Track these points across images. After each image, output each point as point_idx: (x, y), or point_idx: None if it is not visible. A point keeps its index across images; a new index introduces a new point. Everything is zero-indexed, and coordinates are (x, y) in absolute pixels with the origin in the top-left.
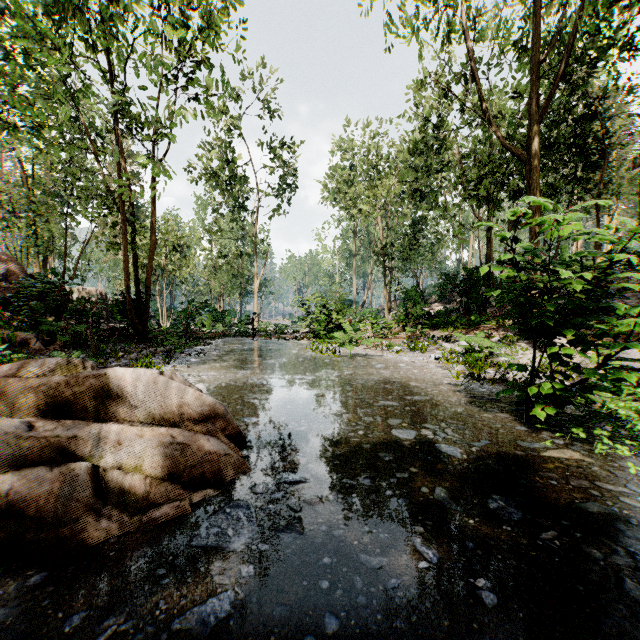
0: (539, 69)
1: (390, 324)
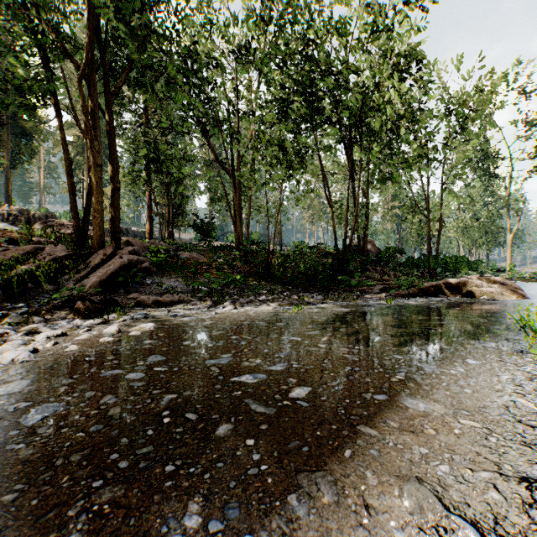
0: None
1: None
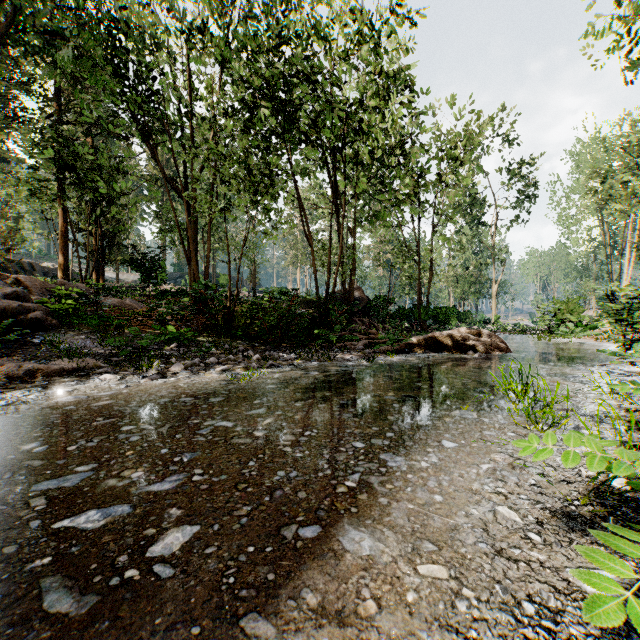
0: None
1: None
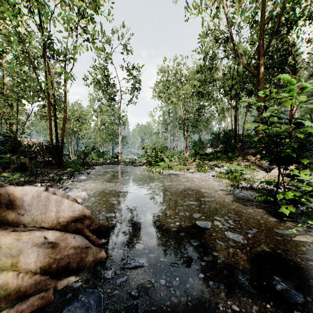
0: (263, 29)
1: (187, 158)
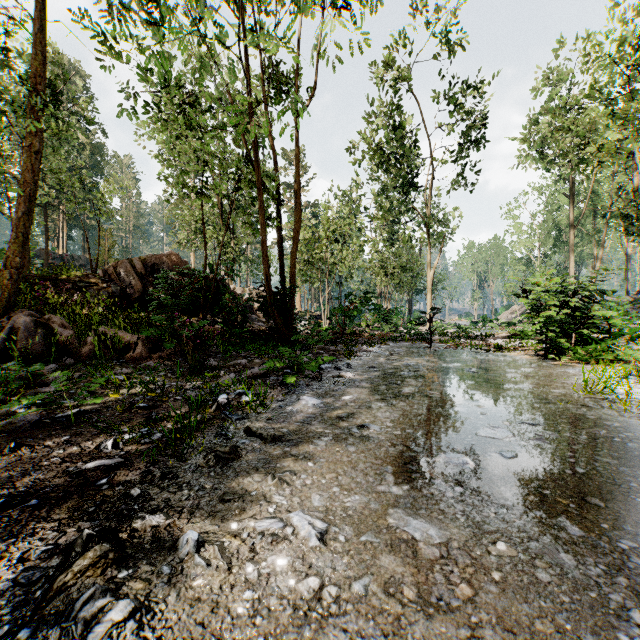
0: None
1: None
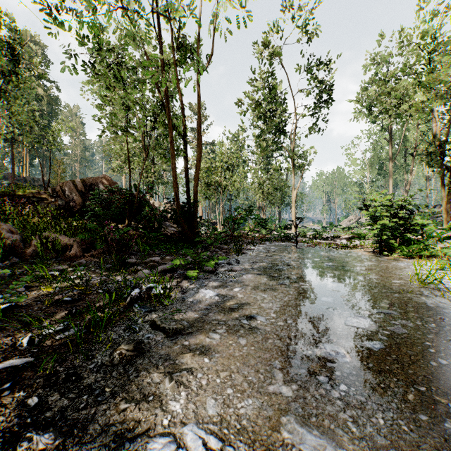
0: None
1: None
